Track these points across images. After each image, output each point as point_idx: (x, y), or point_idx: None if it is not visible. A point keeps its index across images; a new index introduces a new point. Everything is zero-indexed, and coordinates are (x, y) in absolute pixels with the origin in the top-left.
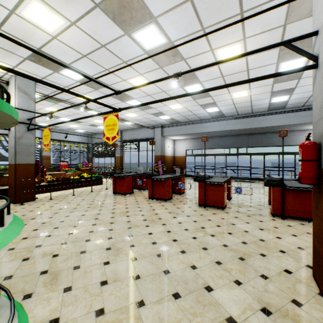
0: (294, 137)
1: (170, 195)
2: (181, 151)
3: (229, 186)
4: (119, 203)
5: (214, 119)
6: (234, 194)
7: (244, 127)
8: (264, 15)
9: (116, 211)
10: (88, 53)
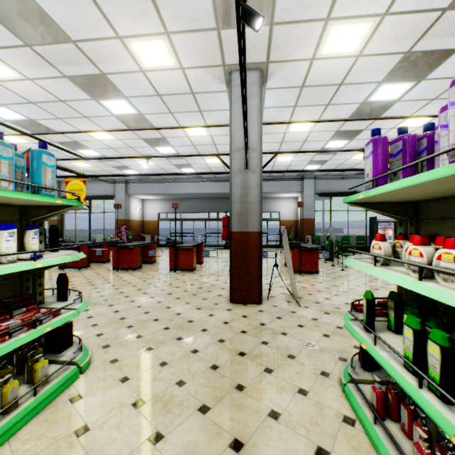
0: (267, 204)
1: (139, 263)
2: (153, 214)
3: (199, 250)
4: (75, 276)
5: (192, 180)
6: (208, 260)
7: (221, 191)
8: (217, 116)
9: (76, 283)
10: (38, 101)
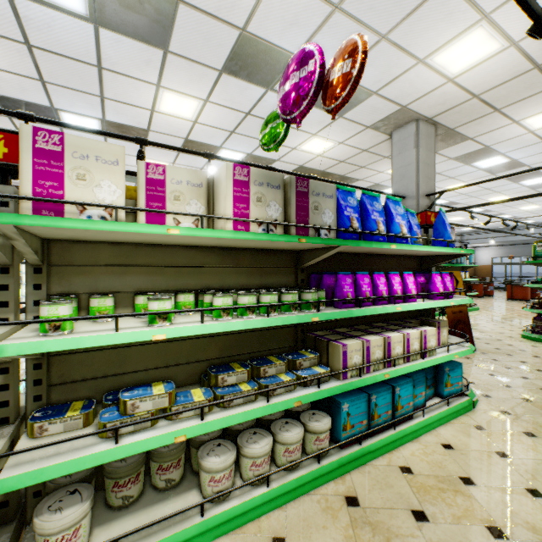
0: None
1: (481, 294)
2: (485, 259)
3: None
4: None
5: (532, 227)
6: None
7: None
8: None
9: None
10: None
